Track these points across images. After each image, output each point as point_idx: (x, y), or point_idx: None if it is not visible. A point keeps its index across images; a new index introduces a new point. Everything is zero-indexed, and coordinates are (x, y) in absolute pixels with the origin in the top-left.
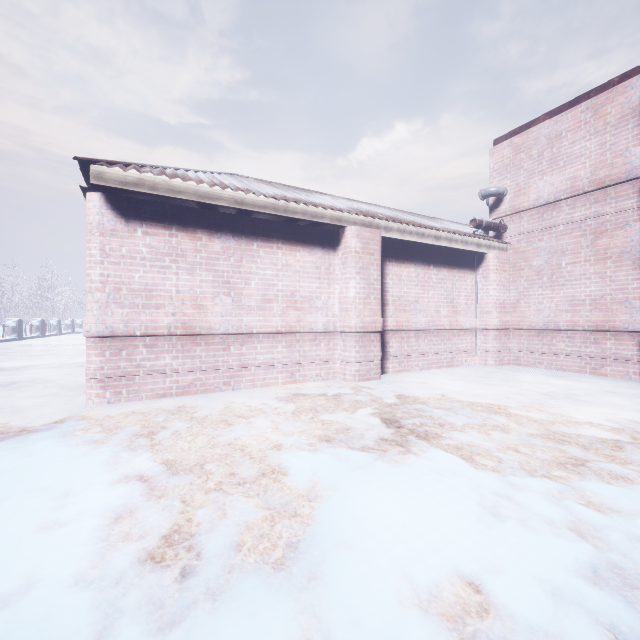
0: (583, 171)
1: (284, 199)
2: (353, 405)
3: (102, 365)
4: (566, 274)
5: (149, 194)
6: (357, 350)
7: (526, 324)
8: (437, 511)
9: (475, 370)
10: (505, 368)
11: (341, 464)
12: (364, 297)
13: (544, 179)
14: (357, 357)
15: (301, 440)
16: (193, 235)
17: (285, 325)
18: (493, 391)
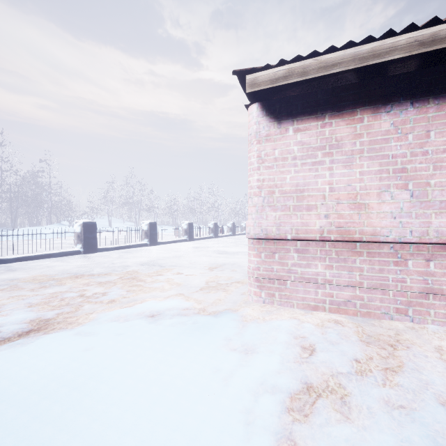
0: None
1: None
2: None
3: (258, 265)
4: None
5: (298, 83)
6: None
7: None
8: None
9: None
10: None
11: None
12: None
13: None
14: None
15: None
16: (350, 118)
17: None
18: None
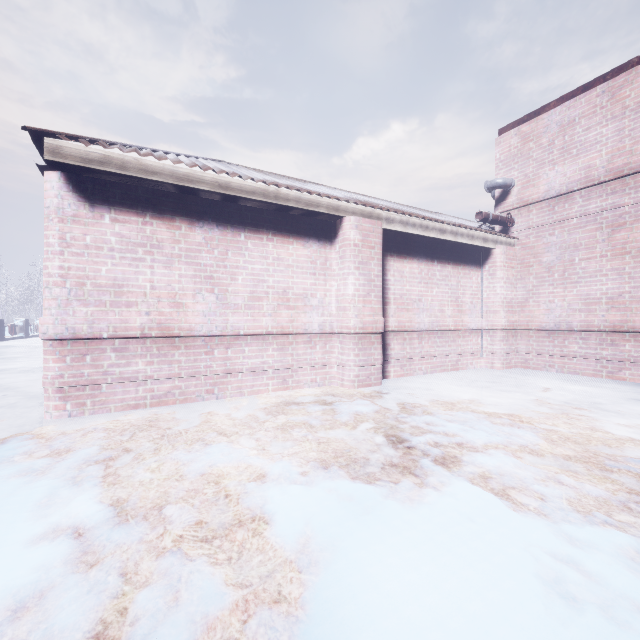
0: (599, 159)
1: (275, 184)
2: (353, 418)
3: (62, 372)
4: (580, 271)
5: (117, 174)
6: (356, 353)
7: (535, 324)
8: (483, 595)
9: (482, 374)
10: (513, 371)
11: (342, 507)
12: (364, 295)
13: (555, 169)
14: (356, 361)
15: (291, 468)
16: (171, 223)
17: (276, 326)
18: (508, 399)
